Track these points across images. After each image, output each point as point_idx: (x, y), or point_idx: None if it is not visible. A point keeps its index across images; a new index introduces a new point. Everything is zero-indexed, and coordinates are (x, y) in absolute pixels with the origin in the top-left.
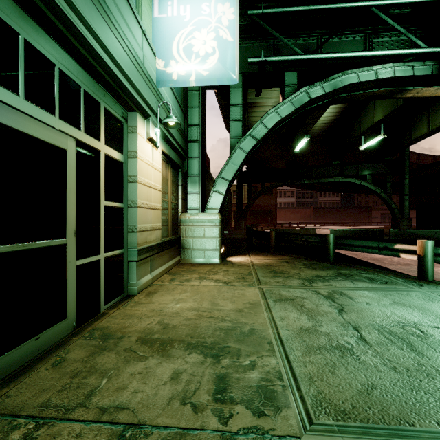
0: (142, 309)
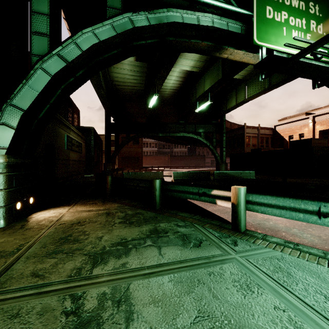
0: None
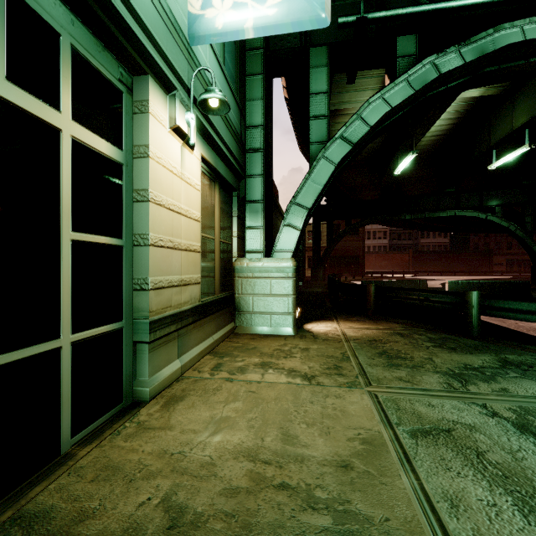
0: (144, 448)
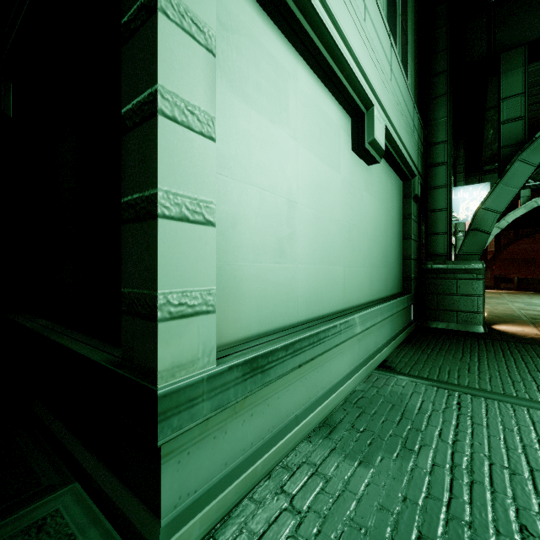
0: None
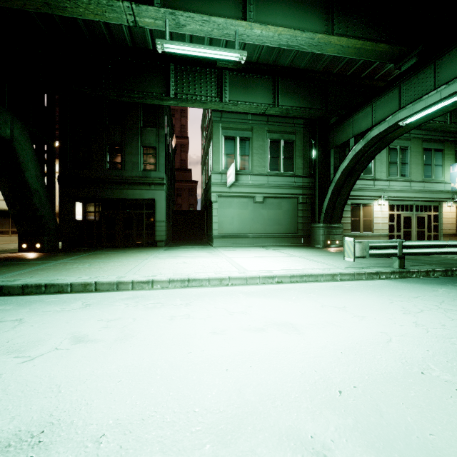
0: None
